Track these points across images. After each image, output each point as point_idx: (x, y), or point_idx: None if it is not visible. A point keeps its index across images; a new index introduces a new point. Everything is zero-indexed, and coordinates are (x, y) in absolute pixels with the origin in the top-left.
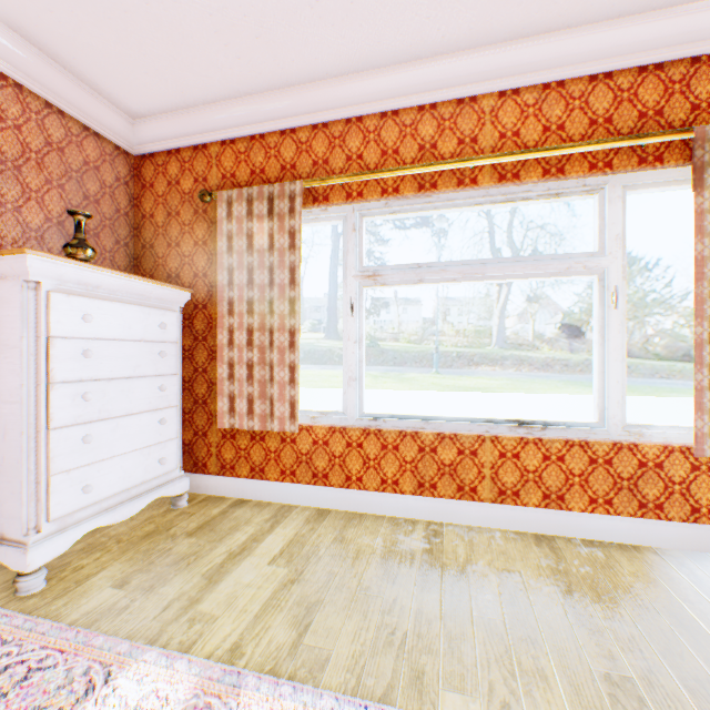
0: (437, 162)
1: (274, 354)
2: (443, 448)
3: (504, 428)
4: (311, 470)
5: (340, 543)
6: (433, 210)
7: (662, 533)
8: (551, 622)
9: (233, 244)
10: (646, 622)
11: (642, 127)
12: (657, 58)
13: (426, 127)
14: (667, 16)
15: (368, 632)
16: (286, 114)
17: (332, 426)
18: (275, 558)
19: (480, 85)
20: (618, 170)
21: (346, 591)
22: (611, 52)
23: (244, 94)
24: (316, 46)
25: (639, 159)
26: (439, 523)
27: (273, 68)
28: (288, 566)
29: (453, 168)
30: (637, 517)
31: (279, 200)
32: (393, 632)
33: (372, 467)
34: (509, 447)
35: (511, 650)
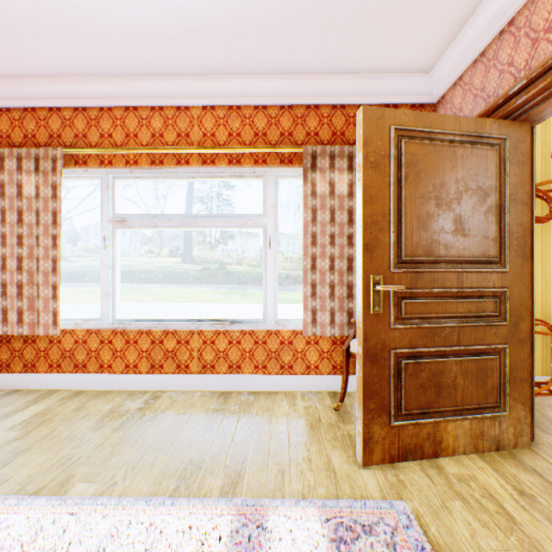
0: (160, 147)
1: (40, 277)
2: (168, 340)
3: (208, 325)
4: (74, 363)
5: (77, 410)
6: (165, 178)
7: (292, 382)
8: (185, 438)
9: (6, 191)
10: (241, 430)
11: (283, 141)
12: (288, 102)
13: (157, 121)
14: (290, 79)
15: (53, 460)
16: (52, 96)
17: (90, 329)
18: (14, 426)
19: (190, 100)
20: (270, 165)
21: (56, 439)
22: (264, 94)
23: (15, 76)
24: (63, 54)
25: (281, 160)
26: (164, 390)
27: (32, 62)
28: (22, 430)
29: (171, 152)
30: (280, 374)
31: (44, 160)
32: (71, 458)
33: (119, 357)
34: (209, 337)
35: (145, 456)
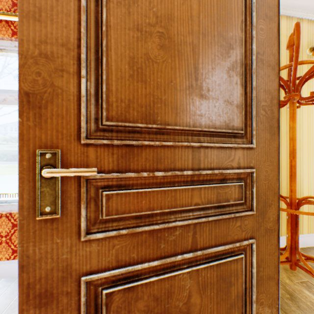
0: None
1: None
2: None
3: None
4: None
5: None
6: None
7: None
8: None
9: None
10: None
11: None
12: None
13: None
14: None
15: None
16: None
17: None
18: None
19: None
20: None
21: None
22: None
23: None
24: None
25: None
26: None
27: None
28: None
29: None
30: None
31: None
32: None
33: None
34: None
35: None
